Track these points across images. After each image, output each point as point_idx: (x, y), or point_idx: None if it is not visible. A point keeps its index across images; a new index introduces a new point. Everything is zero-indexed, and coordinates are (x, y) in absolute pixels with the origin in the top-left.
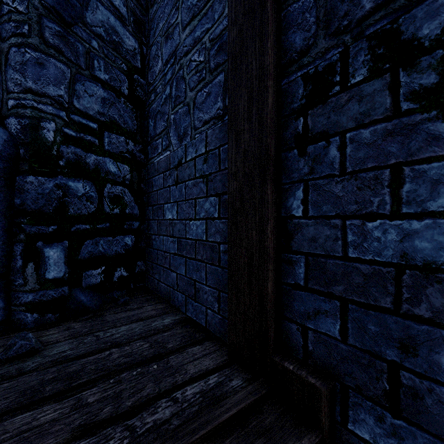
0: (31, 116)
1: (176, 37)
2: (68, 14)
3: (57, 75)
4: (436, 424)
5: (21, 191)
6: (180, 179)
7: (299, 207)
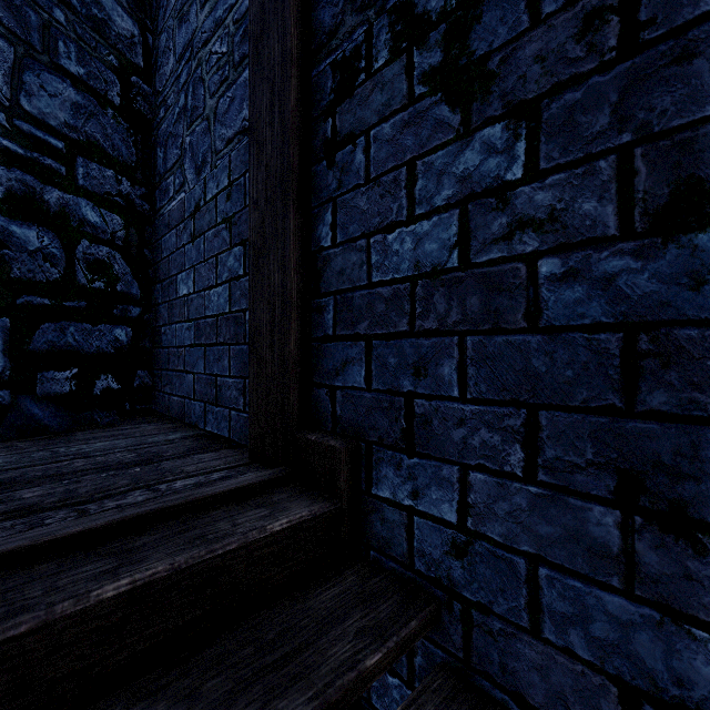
0: None
1: (193, 18)
2: None
3: None
4: (441, 445)
5: None
6: (197, 231)
7: (328, 235)
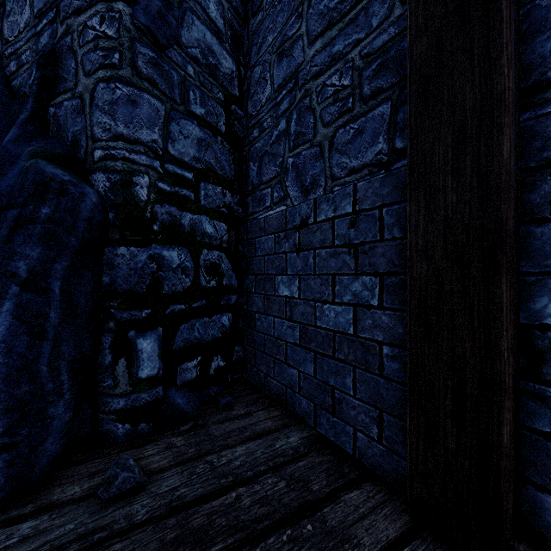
0: (122, 170)
1: (298, 53)
2: (163, 35)
3: (150, 114)
4: None
5: (111, 267)
6: (304, 245)
7: None
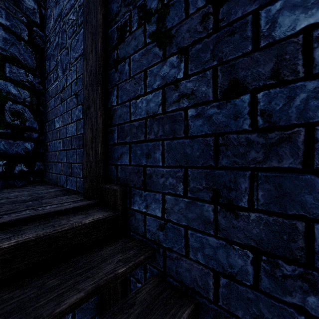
0: None
1: (61, 3)
2: None
3: None
4: (156, 186)
5: None
6: (63, 99)
7: (115, 100)
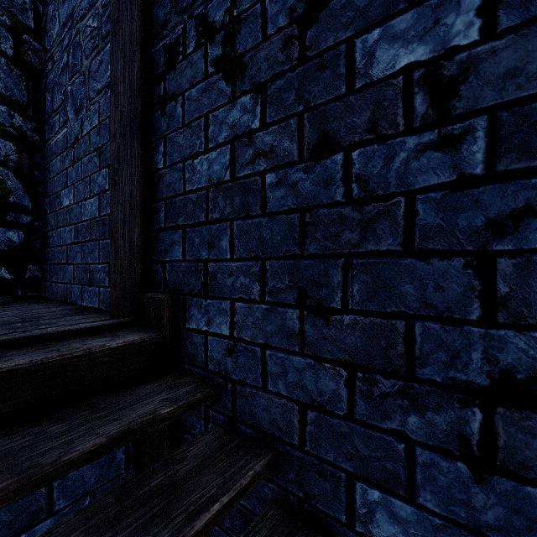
0: None
1: None
2: None
3: None
4: (222, 289)
5: None
6: (76, 157)
7: (161, 160)
